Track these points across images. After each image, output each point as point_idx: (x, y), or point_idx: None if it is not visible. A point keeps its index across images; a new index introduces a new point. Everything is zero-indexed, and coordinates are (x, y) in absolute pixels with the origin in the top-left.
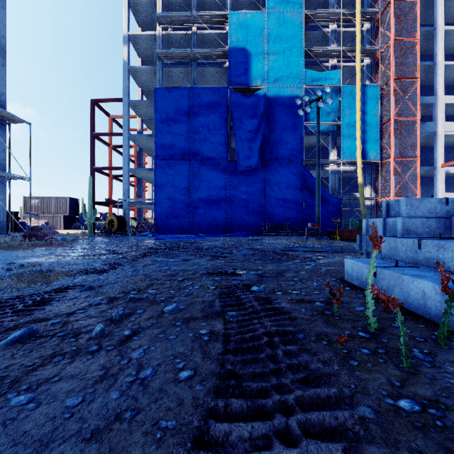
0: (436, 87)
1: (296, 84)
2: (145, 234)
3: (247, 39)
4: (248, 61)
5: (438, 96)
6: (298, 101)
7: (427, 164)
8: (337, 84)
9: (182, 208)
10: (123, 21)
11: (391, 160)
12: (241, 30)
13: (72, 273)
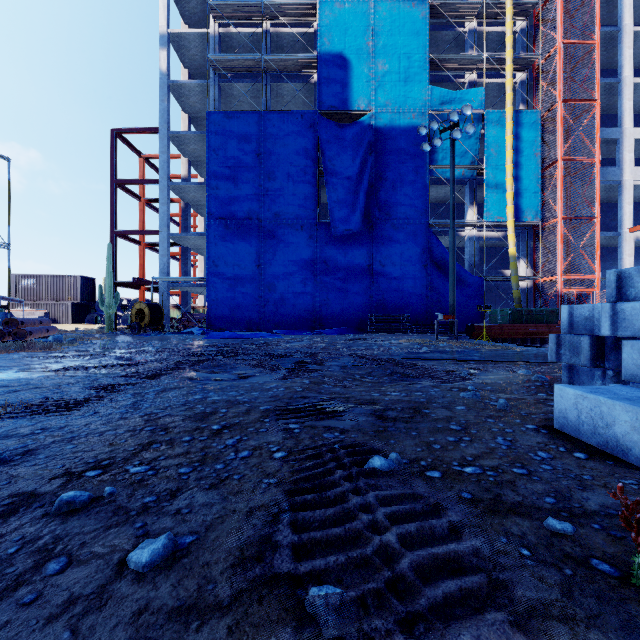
0: (621, 115)
1: (418, 107)
2: (190, 331)
3: (346, 40)
4: (347, 73)
5: (624, 128)
6: (422, 129)
7: (606, 228)
8: (478, 108)
9: (248, 292)
10: (160, 13)
11: (557, 221)
12: (336, 26)
13: (4, 412)
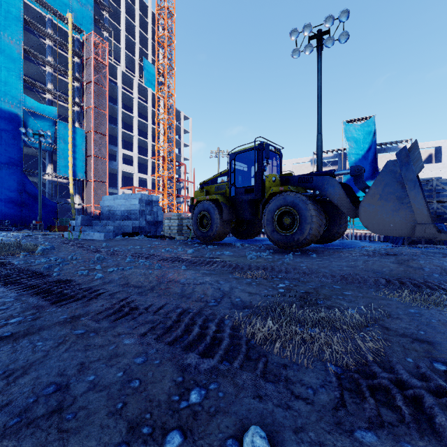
0: (118, 142)
1: (16, 103)
2: None
3: None
4: None
5: (119, 147)
6: (23, 129)
7: (115, 184)
8: (54, 117)
9: None
10: None
11: (92, 181)
12: None
13: None
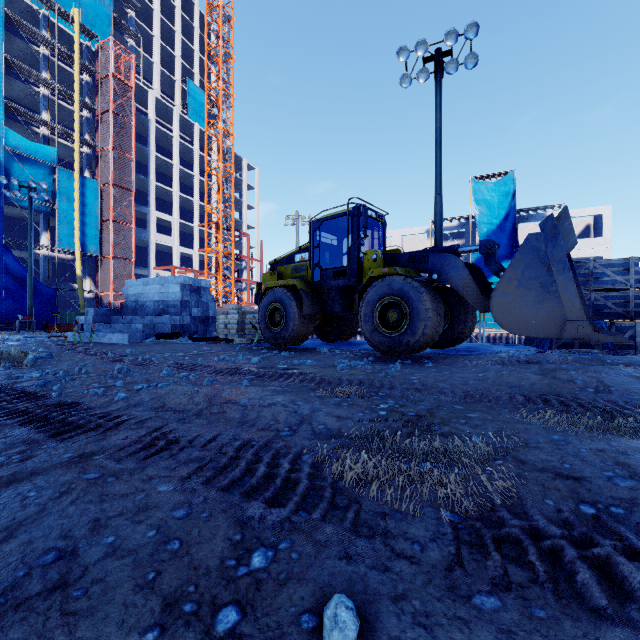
0: (150, 201)
1: None
2: None
3: None
4: None
5: (151, 209)
6: (3, 179)
7: (145, 263)
8: (52, 162)
9: None
10: None
11: (110, 258)
12: None
13: None
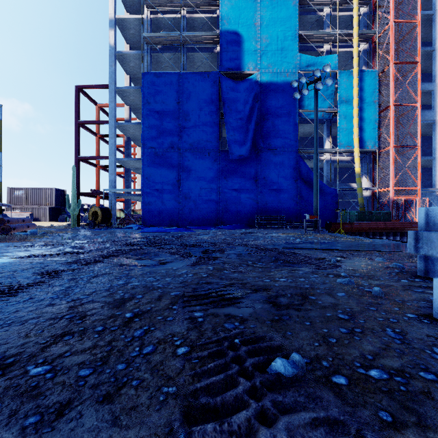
0: (435, 74)
1: (291, 69)
2: (130, 226)
3: (239, 22)
4: (240, 45)
5: (437, 82)
6: (294, 83)
7: (424, 154)
8: (333, 69)
9: (171, 199)
10: (110, 4)
11: (390, 149)
12: (233, 12)
13: None
